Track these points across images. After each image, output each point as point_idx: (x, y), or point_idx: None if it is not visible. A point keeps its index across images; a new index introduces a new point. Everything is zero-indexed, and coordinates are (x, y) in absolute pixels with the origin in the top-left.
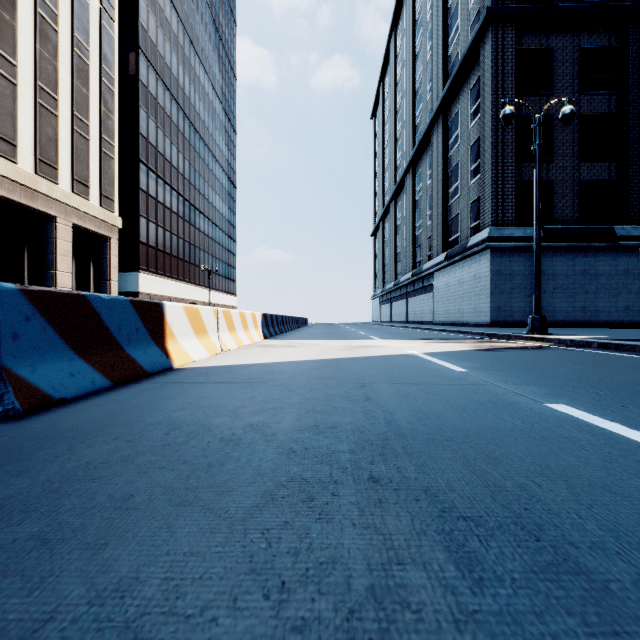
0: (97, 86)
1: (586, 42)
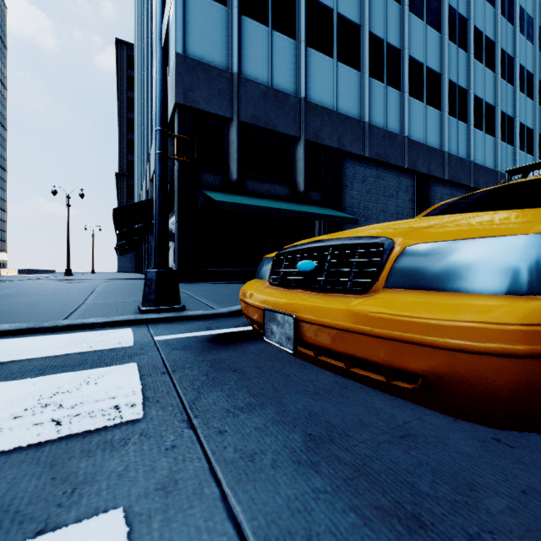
0: None
1: None
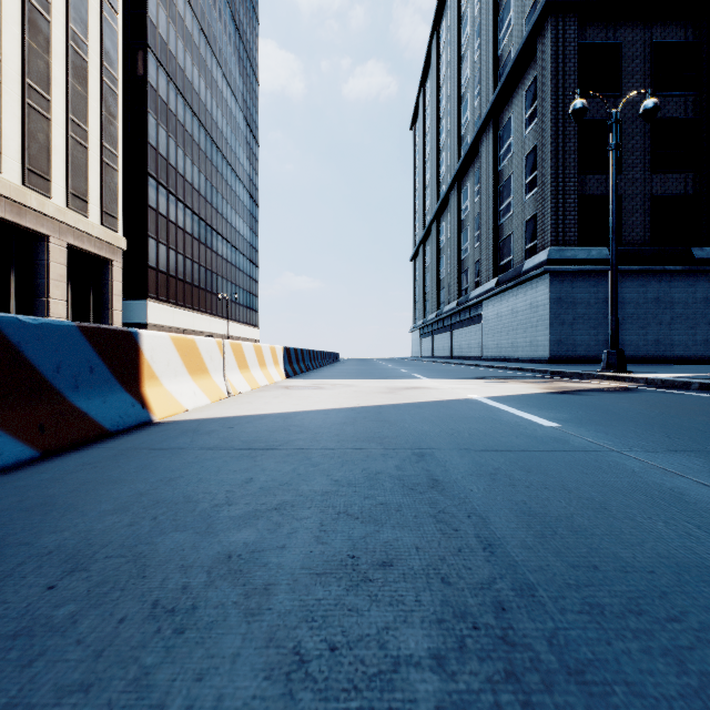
0: (97, 86)
1: (659, 36)
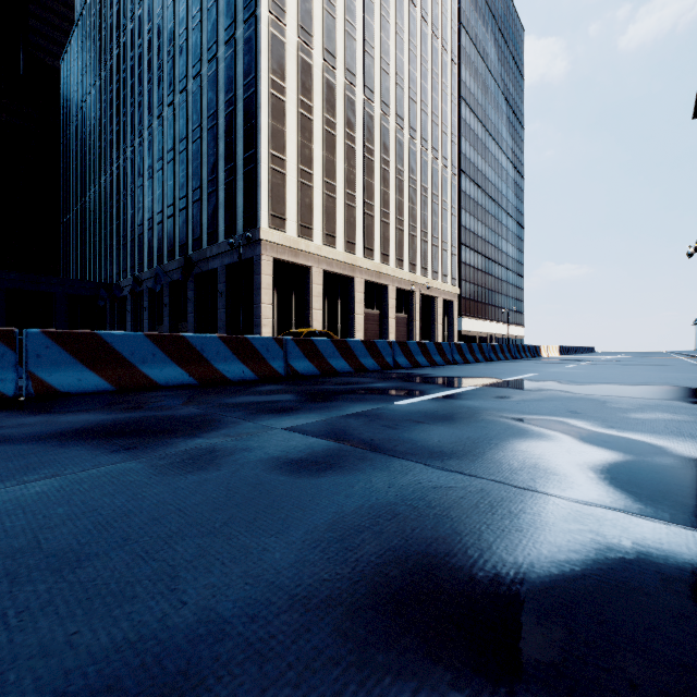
0: (449, 219)
1: None
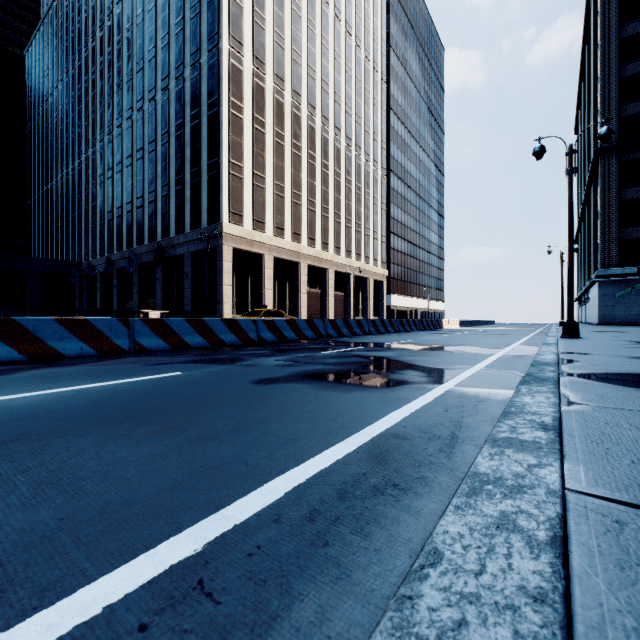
0: (380, 212)
1: None
